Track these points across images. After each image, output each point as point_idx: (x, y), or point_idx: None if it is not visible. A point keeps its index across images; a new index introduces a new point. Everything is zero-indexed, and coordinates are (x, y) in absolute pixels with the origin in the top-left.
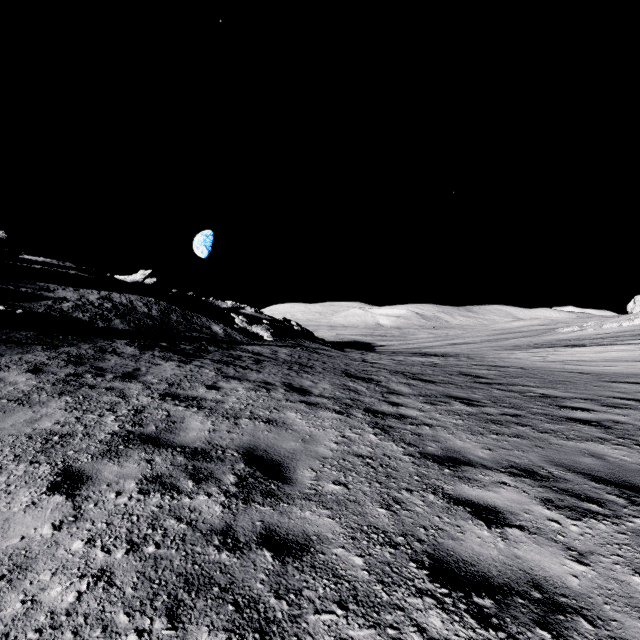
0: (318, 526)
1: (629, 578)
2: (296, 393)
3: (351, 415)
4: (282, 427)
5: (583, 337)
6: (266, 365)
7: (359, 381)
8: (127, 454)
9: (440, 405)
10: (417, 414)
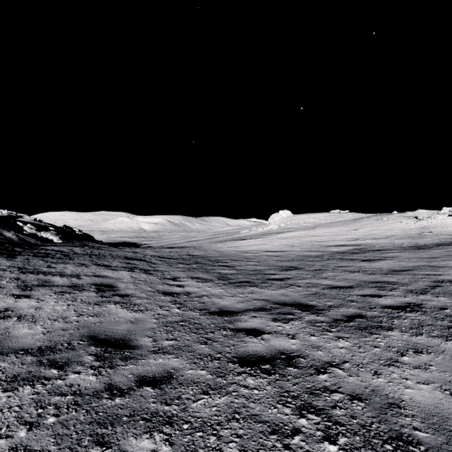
0: (131, 292)
1: (207, 288)
2: (103, 266)
3: (134, 271)
4: (104, 277)
5: (249, 235)
6: (73, 256)
7: (135, 260)
8: (36, 289)
9: (174, 266)
10: (163, 269)
